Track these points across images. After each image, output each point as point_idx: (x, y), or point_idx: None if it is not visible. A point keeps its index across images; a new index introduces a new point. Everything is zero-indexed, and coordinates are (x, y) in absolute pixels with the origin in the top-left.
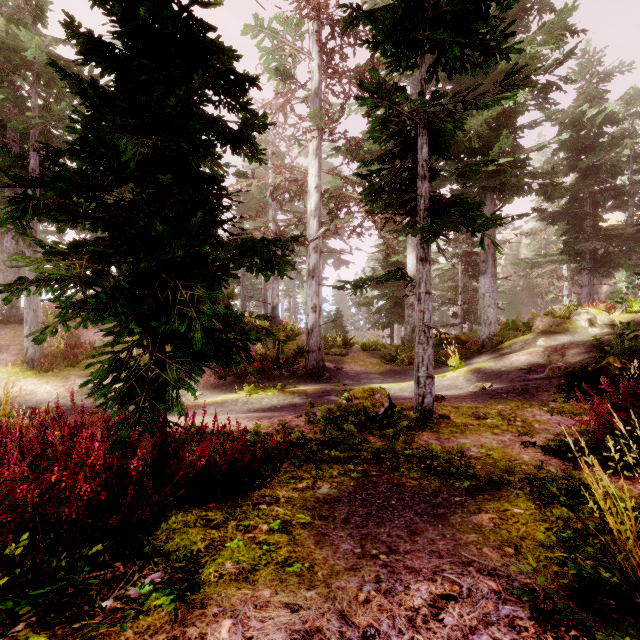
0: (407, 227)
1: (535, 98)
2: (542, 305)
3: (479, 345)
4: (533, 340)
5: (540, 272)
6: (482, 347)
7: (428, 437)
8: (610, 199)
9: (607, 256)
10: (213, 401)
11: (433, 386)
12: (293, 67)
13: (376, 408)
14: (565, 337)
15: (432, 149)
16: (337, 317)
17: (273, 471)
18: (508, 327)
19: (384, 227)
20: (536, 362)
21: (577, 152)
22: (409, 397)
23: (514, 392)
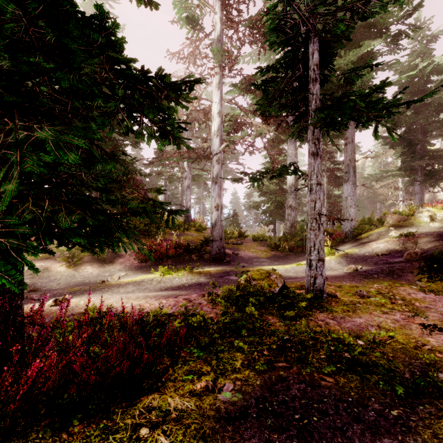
0: (297, 131)
1: (388, 45)
2: (382, 209)
3: (343, 236)
4: (386, 232)
5: (382, 184)
6: (345, 238)
7: (324, 317)
8: (436, 129)
9: (434, 171)
10: (132, 280)
11: (324, 268)
12: (200, 18)
13: (272, 288)
14: (412, 229)
15: (320, 60)
16: (235, 214)
17: (165, 371)
18: (365, 222)
19: (270, 146)
20: (394, 248)
21: (411, 95)
22: (294, 277)
23: (383, 273)
